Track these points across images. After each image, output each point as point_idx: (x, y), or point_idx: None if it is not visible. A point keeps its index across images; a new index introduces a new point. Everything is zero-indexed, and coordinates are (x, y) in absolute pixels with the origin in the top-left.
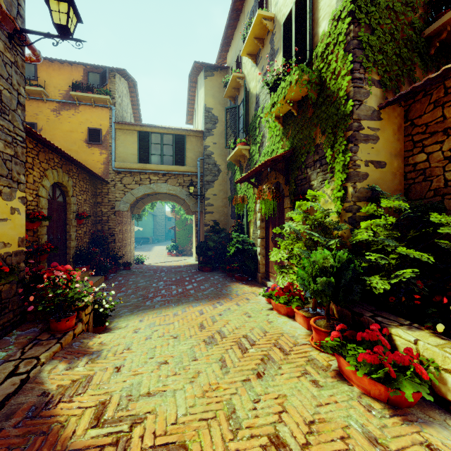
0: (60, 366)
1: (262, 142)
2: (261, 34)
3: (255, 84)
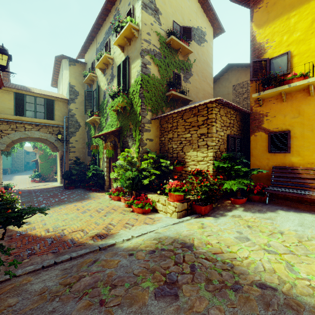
0: (15, 226)
1: (107, 117)
2: (107, 62)
3: (103, 84)
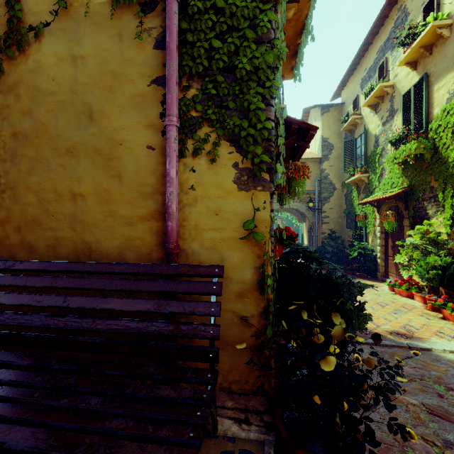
0: None
1: (381, 173)
2: (381, 94)
3: (374, 127)
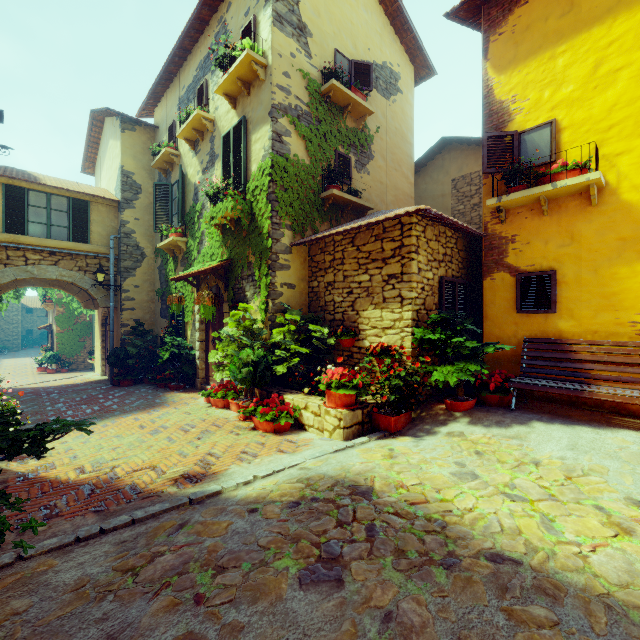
0: (13, 463)
1: (202, 240)
2: (201, 127)
3: (194, 172)
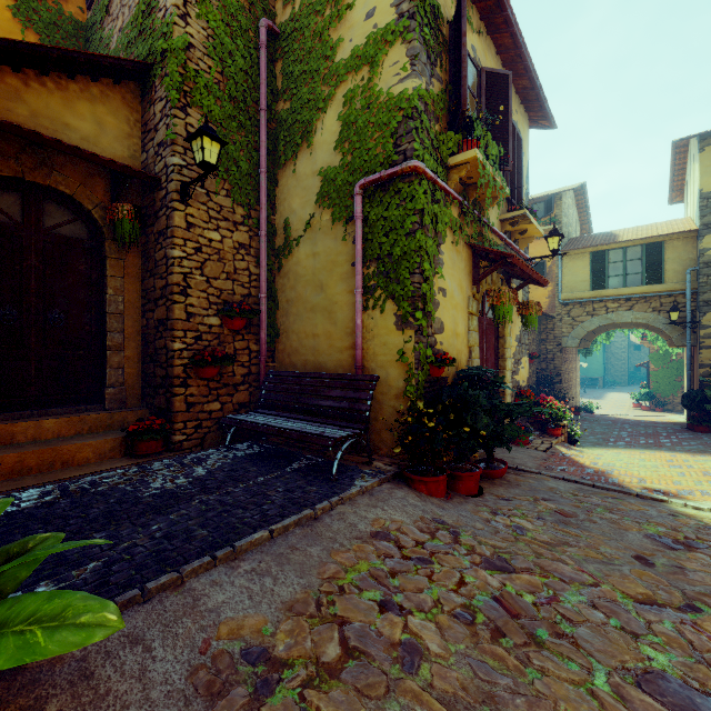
0: (563, 448)
1: None
2: None
3: None
